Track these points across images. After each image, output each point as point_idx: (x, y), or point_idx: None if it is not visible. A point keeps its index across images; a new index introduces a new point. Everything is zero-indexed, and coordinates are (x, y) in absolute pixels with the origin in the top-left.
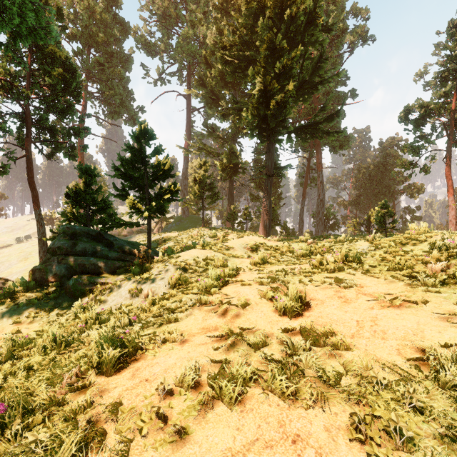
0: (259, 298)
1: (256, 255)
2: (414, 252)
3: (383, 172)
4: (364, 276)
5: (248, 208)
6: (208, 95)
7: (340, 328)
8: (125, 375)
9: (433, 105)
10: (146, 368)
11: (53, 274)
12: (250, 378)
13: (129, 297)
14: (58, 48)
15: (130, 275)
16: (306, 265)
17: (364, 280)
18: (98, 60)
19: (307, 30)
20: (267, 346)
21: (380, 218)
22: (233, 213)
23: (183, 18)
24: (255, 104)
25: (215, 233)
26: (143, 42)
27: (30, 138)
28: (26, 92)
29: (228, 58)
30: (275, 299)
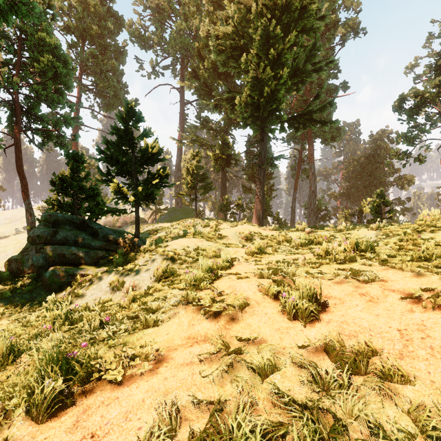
0: (260, 295)
1: (251, 244)
2: (437, 240)
3: (374, 164)
4: (383, 268)
5: (240, 198)
6: (201, 87)
7: (378, 342)
8: (64, 421)
9: (428, 93)
10: (98, 409)
11: (30, 265)
12: (260, 440)
13: (110, 291)
14: (49, 36)
15: (113, 266)
16: (309, 255)
17: (385, 272)
18: (92, 52)
19: (301, 16)
20: (279, 371)
21: (376, 207)
22: (226, 204)
23: (176, 11)
24: (249, 92)
25: (207, 222)
26: (136, 35)
27: (19, 126)
28: (15, 79)
29: (221, 47)
30: (282, 297)
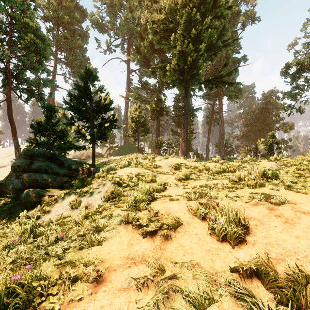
0: (190, 216)
1: (179, 172)
2: None
3: (265, 114)
4: (289, 192)
5: (170, 139)
6: (141, 59)
7: (307, 267)
8: None
9: (306, 62)
10: None
11: (11, 188)
12: None
13: (69, 208)
14: (32, 21)
15: (74, 189)
16: (225, 180)
17: (292, 196)
18: (64, 34)
19: (214, 6)
20: (215, 301)
21: (269, 145)
22: (160, 143)
23: (124, 5)
24: (176, 61)
25: (146, 155)
26: (96, 23)
27: (10, 86)
28: (6, 51)
29: (156, 29)
30: (209, 219)
